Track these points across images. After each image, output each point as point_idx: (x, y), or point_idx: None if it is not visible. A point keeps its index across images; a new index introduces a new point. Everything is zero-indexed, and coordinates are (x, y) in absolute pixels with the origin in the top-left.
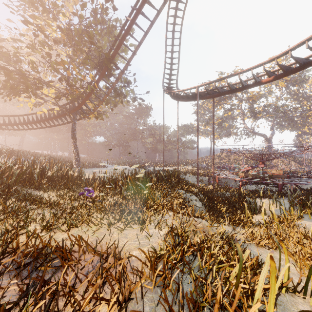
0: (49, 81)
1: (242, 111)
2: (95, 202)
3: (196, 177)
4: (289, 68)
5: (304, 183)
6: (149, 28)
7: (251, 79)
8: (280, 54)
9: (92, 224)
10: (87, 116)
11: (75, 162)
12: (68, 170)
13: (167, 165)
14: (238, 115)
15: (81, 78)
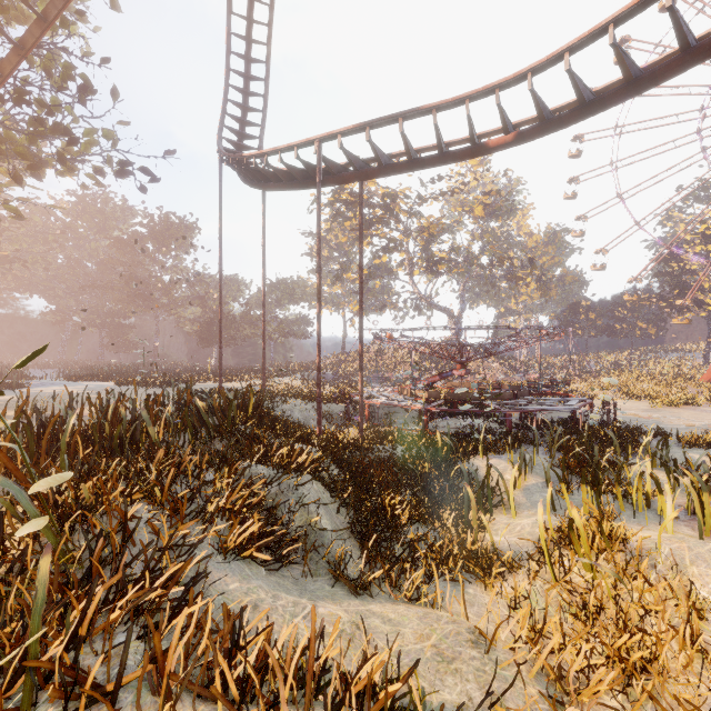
0: None
1: (408, 256)
2: None
3: (313, 407)
4: (550, 117)
5: (553, 408)
6: None
7: (457, 143)
8: (540, 62)
9: None
10: None
11: None
12: None
13: (237, 376)
14: (401, 265)
15: None
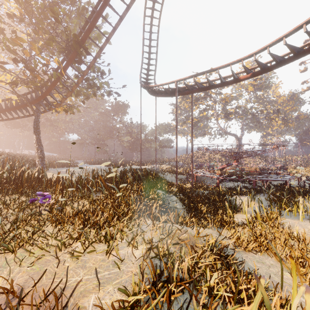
0: (2, 62)
1: (216, 112)
2: (52, 210)
3: (174, 176)
4: (265, 66)
5: (275, 179)
6: (125, 12)
7: (229, 76)
8: (258, 50)
9: (36, 246)
10: (53, 108)
11: (39, 161)
12: (25, 170)
13: (145, 164)
14: (212, 115)
15: (44, 63)
